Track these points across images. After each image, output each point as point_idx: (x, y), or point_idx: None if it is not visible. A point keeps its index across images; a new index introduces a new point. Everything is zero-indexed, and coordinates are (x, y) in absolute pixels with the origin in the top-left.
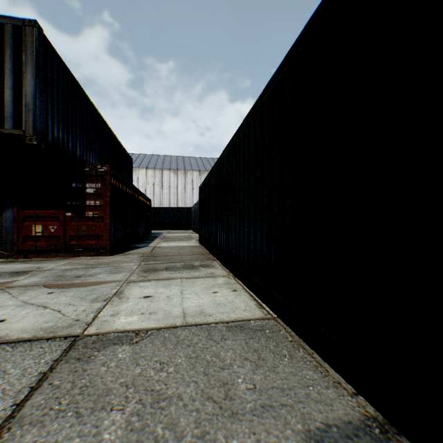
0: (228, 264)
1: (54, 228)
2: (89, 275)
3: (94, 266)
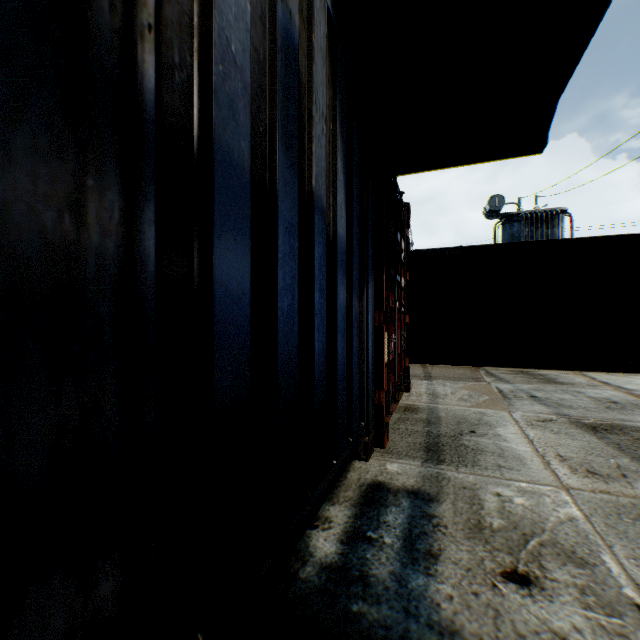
0: (536, 365)
1: (395, 340)
2: (600, 399)
3: (526, 397)
